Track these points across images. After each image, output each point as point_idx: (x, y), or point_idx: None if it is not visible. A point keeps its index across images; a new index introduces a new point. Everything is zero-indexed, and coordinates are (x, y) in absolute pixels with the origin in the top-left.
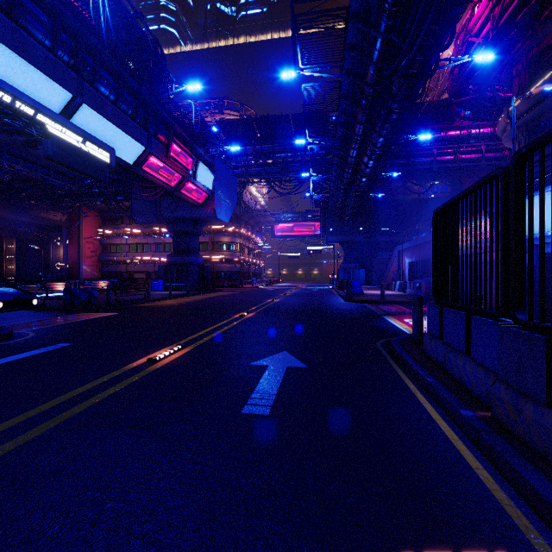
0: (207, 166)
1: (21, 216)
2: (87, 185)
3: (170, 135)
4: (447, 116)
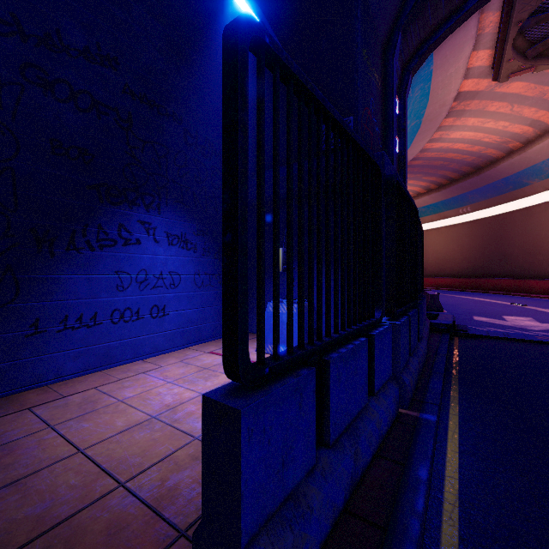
0: None
1: None
2: None
3: None
4: None
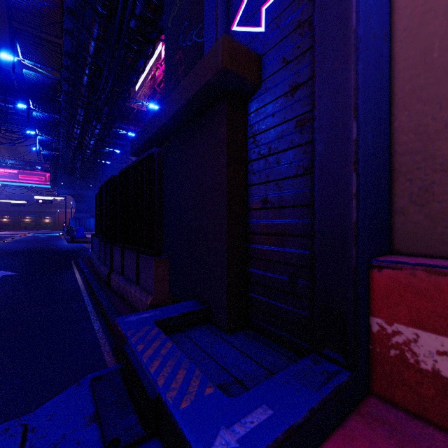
0: None
1: None
2: None
3: None
4: None
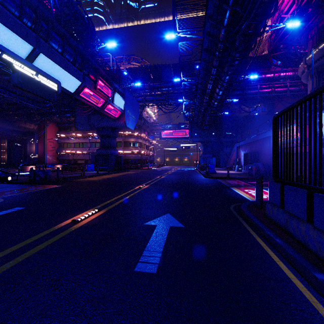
0: (120, 95)
1: (10, 126)
2: (48, 107)
3: (97, 75)
4: (266, 64)
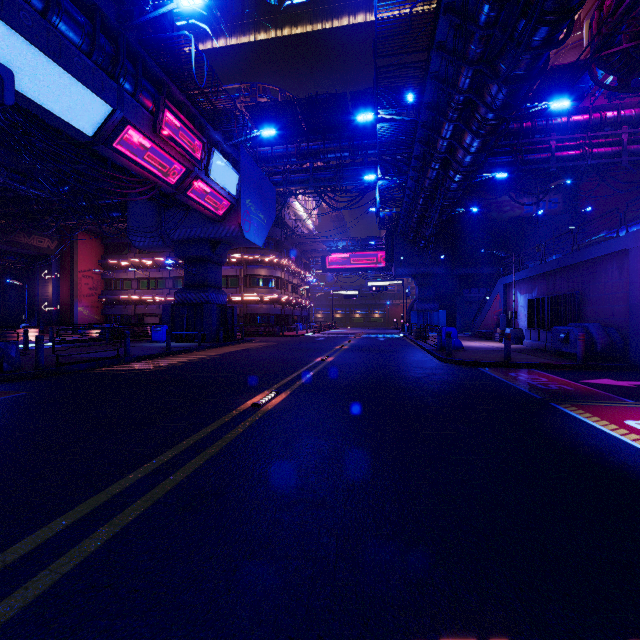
0: (229, 161)
1: None
2: (64, 193)
3: (159, 96)
4: (572, 91)
